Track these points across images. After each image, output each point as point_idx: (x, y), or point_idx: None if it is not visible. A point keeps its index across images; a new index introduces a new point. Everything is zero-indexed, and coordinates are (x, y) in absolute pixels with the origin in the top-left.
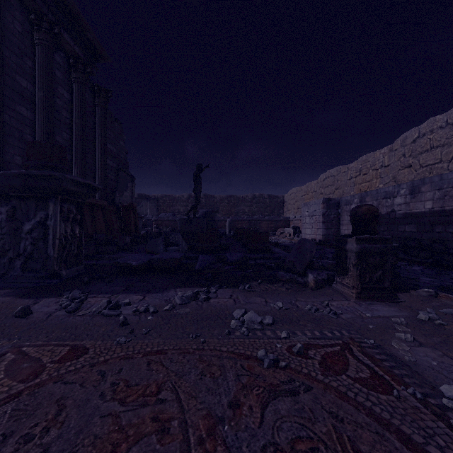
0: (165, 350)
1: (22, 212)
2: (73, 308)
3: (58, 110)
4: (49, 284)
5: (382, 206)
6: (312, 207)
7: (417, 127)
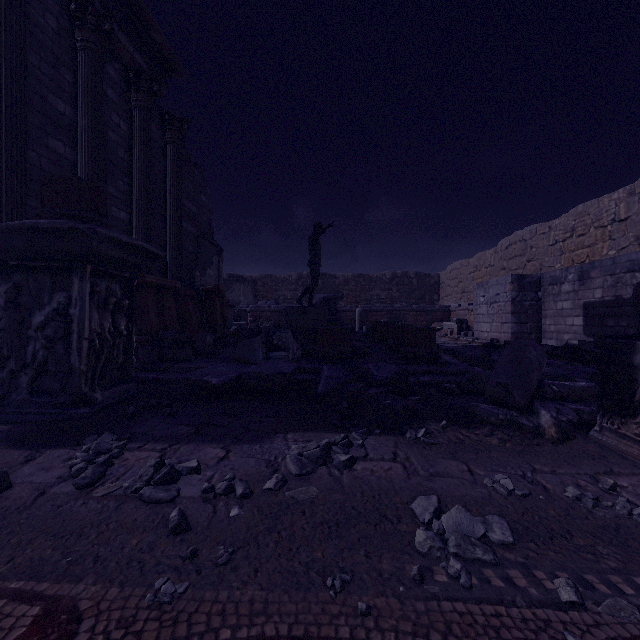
0: (269, 639)
1: (30, 294)
2: (89, 478)
3: (111, 148)
4: (72, 416)
5: (624, 285)
6: (492, 289)
7: None
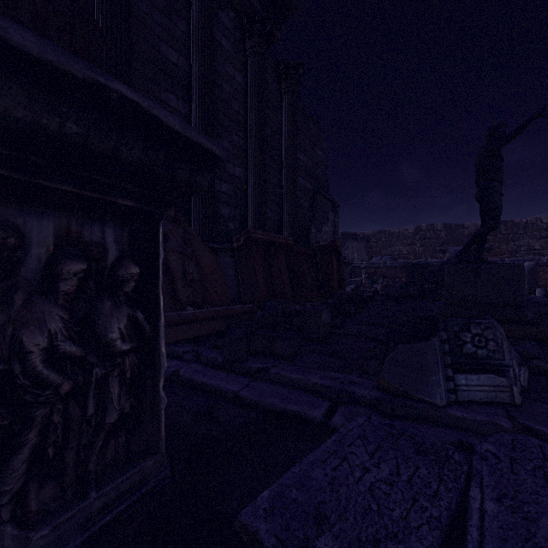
0: None
1: None
2: None
3: (226, 101)
4: None
5: None
6: None
7: None
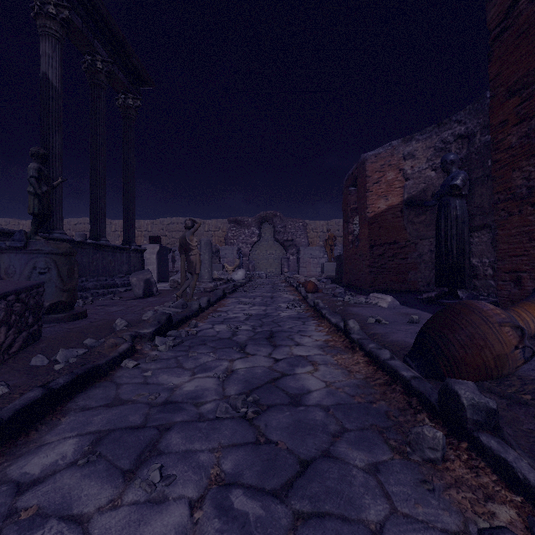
0: None
1: None
2: None
3: None
4: None
5: None
6: None
7: (77, 219)
